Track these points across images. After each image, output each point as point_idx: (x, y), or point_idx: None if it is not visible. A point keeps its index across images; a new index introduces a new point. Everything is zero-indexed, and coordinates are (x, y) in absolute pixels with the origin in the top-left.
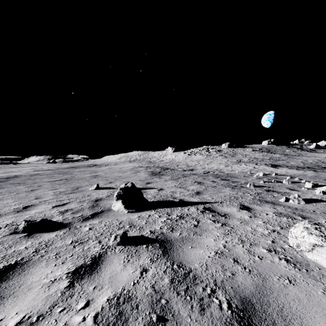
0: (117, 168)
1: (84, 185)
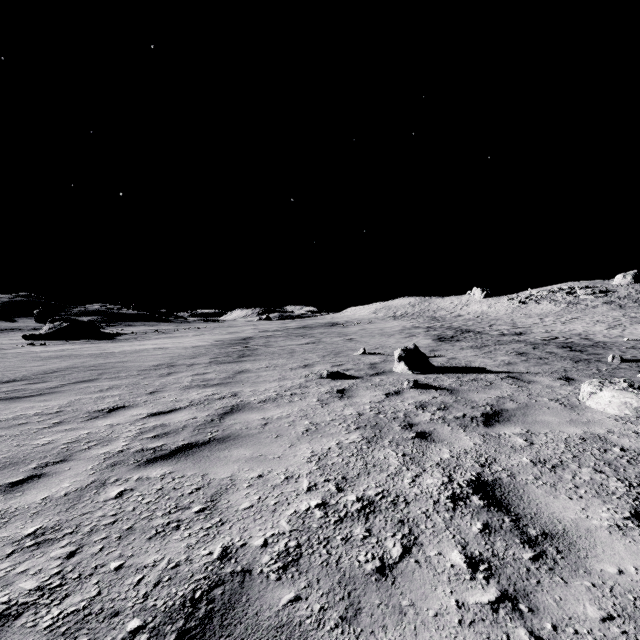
0: (375, 329)
1: (343, 350)
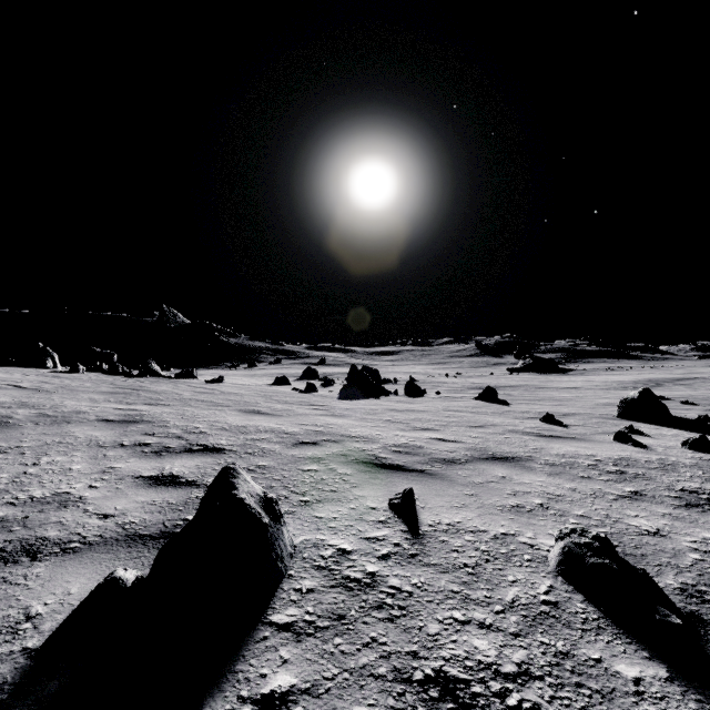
0: None
1: None
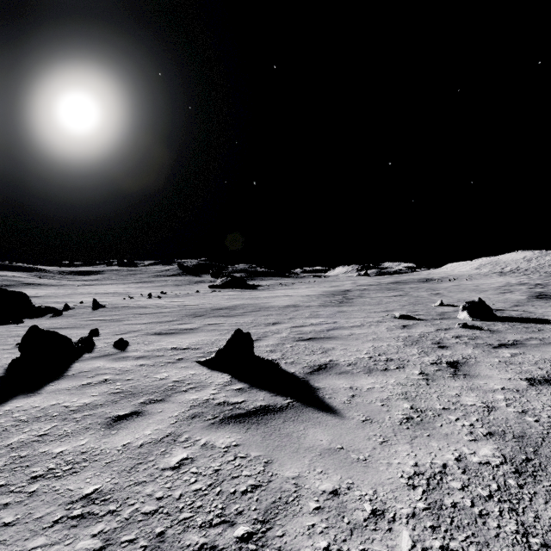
0: (470, 285)
1: (424, 301)
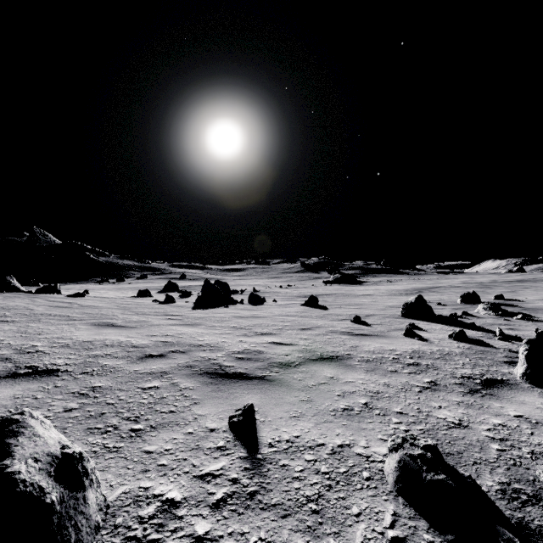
0: None
1: None
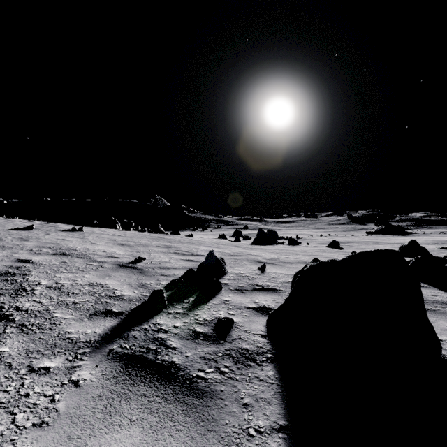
0: None
1: None
